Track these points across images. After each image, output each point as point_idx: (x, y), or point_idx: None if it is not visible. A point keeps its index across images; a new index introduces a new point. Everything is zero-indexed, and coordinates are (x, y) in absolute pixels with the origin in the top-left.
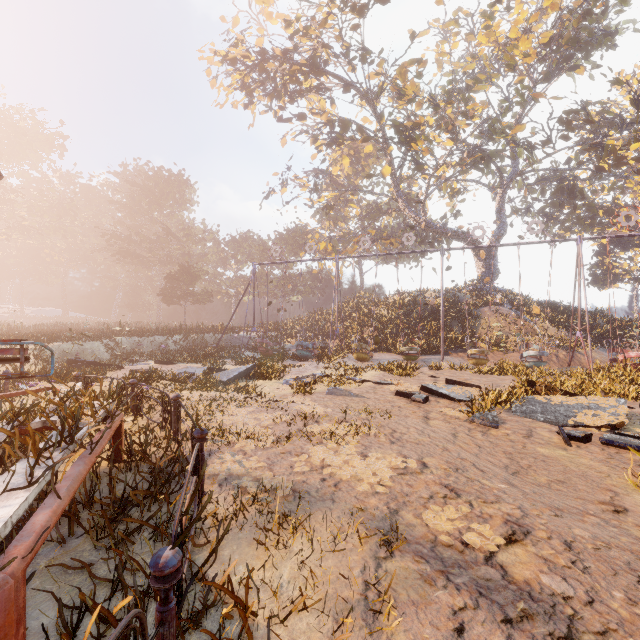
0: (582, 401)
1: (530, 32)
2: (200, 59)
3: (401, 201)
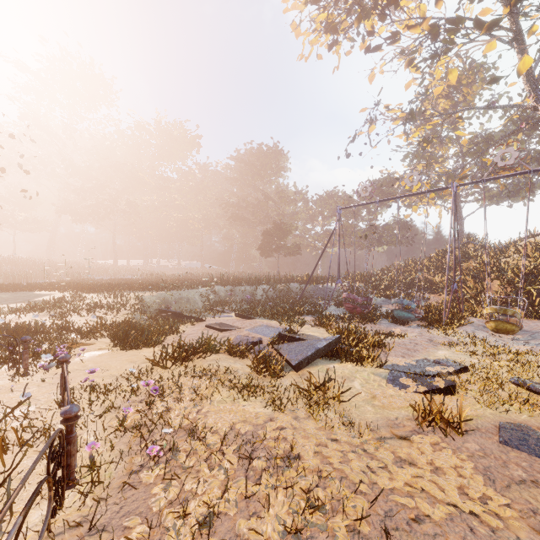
0: None
1: None
2: (284, 12)
3: None
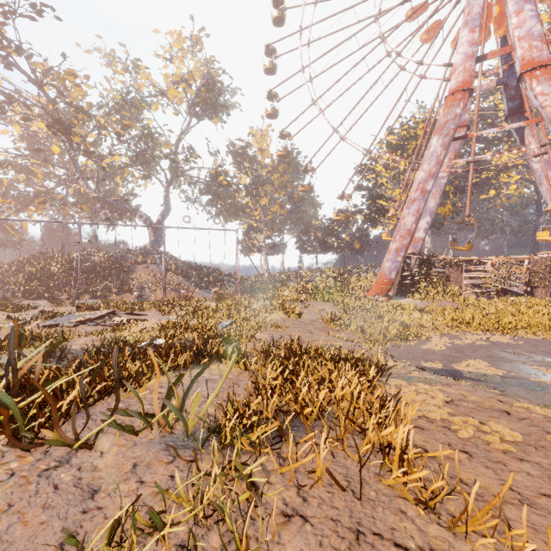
0: (94, 312)
1: (189, 82)
2: None
3: (79, 176)
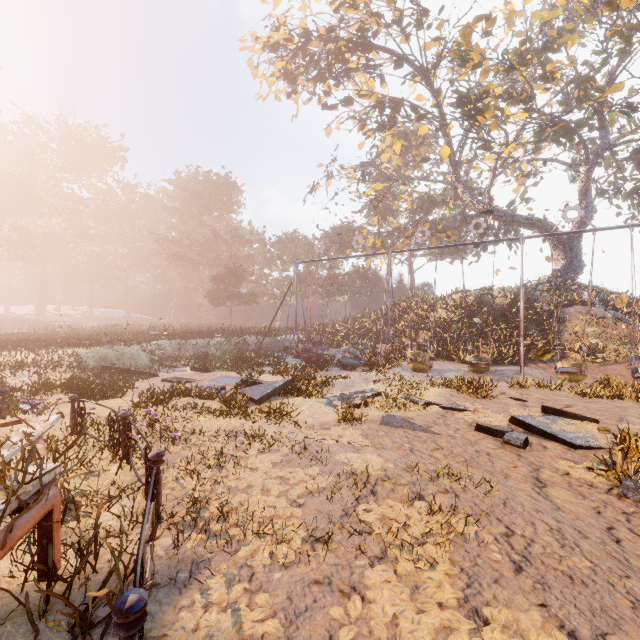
0: None
1: None
2: (241, 49)
3: (461, 187)
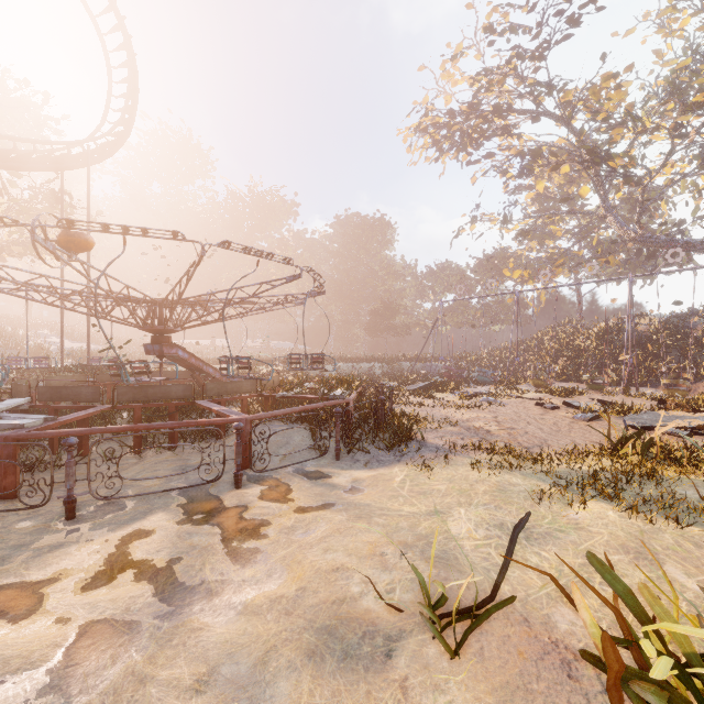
0: (696, 415)
1: None
2: (398, 134)
3: (610, 217)
